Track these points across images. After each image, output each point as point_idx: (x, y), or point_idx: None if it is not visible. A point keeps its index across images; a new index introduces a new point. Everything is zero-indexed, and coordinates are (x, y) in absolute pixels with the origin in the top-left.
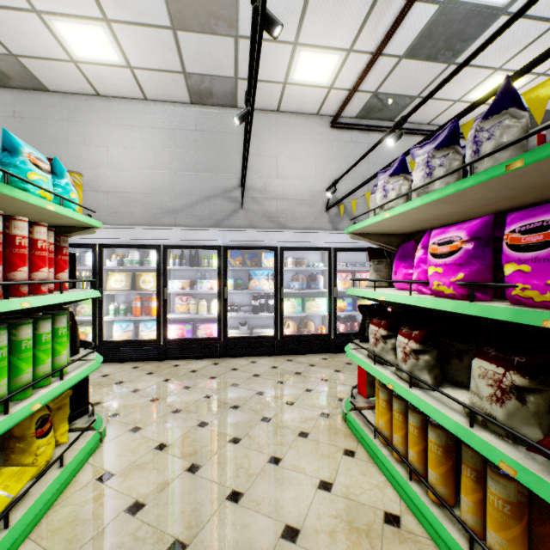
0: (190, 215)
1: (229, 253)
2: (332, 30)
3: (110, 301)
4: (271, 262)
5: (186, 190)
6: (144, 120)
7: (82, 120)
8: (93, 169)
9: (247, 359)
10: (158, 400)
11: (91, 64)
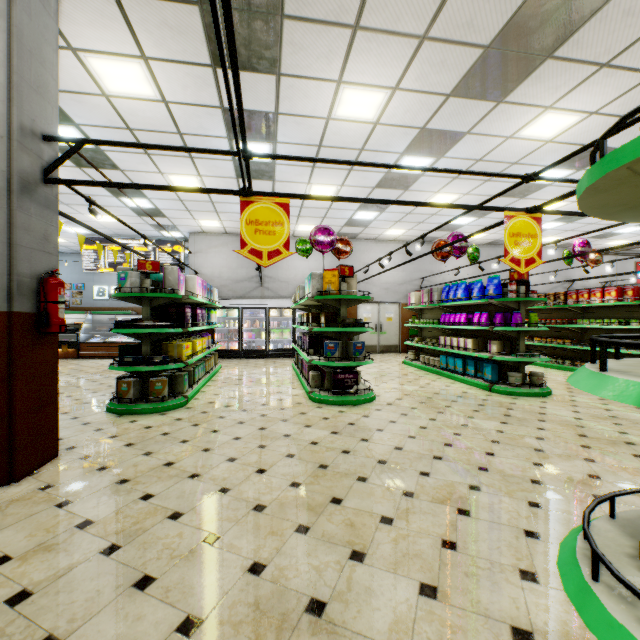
0: None
1: None
2: (636, 238)
3: None
4: None
5: (547, 284)
6: None
7: None
8: None
9: None
10: None
11: None
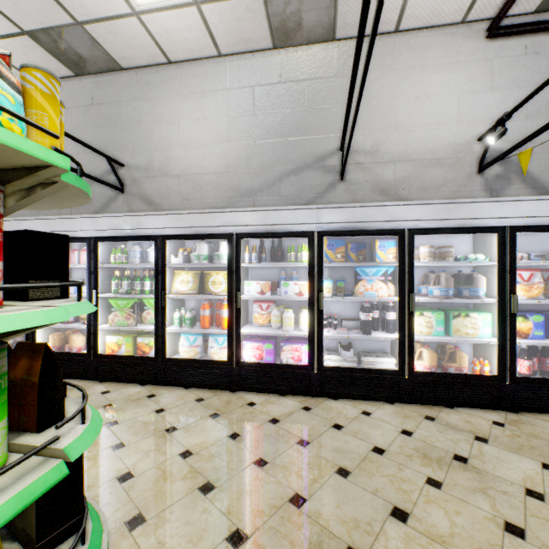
0: (272, 195)
1: (325, 241)
2: None
3: (178, 306)
4: (391, 254)
5: (268, 163)
6: (218, 82)
7: (154, 96)
8: (164, 151)
9: (355, 405)
10: (212, 489)
11: (153, 11)
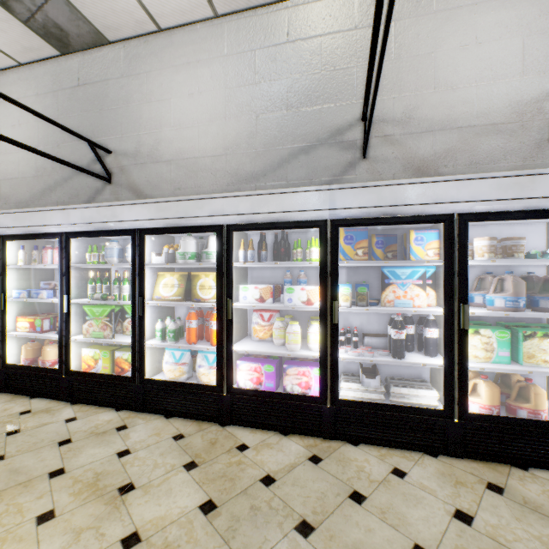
0: (277, 180)
1: (341, 233)
2: None
3: (164, 314)
4: (431, 250)
5: (272, 141)
6: (214, 48)
7: (143, 70)
8: (154, 133)
9: (382, 457)
10: None
11: None
